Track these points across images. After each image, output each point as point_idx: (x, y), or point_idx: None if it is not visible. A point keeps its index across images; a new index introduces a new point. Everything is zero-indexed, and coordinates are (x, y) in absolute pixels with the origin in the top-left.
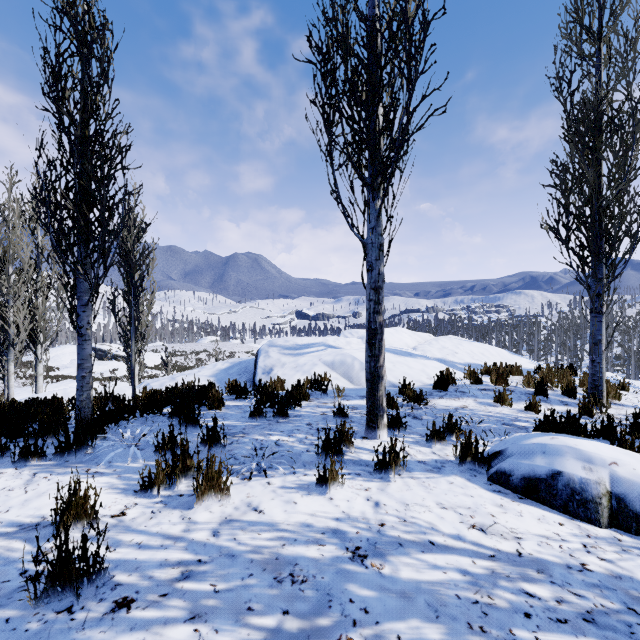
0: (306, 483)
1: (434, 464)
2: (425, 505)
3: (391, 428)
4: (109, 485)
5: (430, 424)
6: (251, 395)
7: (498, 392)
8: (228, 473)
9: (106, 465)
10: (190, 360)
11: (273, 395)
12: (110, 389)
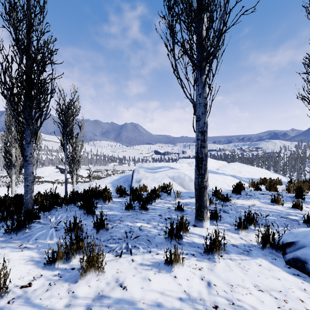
0: (157, 261)
1: (243, 248)
2: (245, 287)
3: (211, 219)
4: (29, 258)
5: (234, 216)
6: (128, 195)
7: (274, 196)
8: (103, 256)
9: (33, 241)
10: (103, 174)
11: (139, 196)
12: (58, 189)
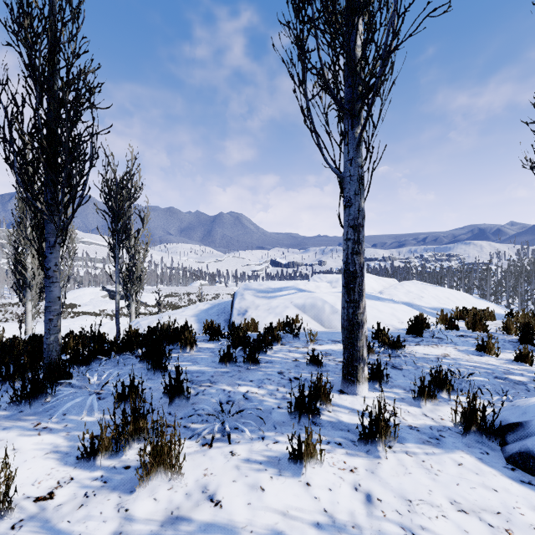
0: (276, 455)
1: (430, 432)
2: (435, 504)
3: (370, 380)
4: (52, 447)
5: (412, 375)
6: (224, 337)
7: (482, 340)
8: (180, 446)
9: (59, 418)
10: (183, 300)
11: (244, 339)
12: (105, 326)
